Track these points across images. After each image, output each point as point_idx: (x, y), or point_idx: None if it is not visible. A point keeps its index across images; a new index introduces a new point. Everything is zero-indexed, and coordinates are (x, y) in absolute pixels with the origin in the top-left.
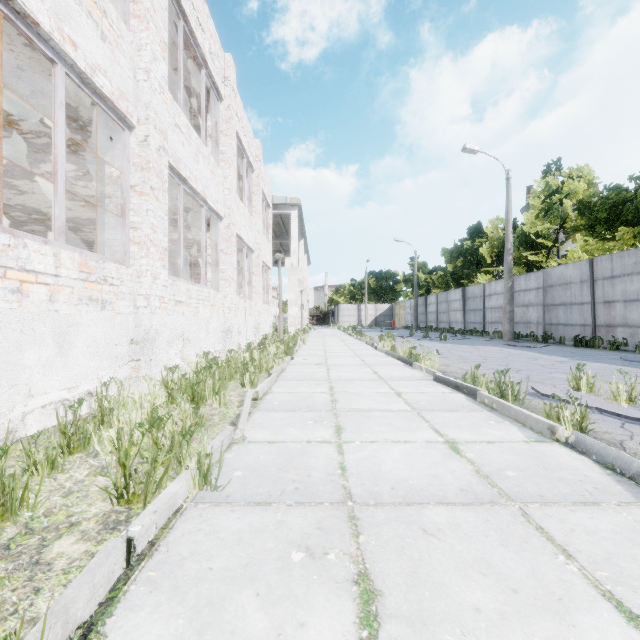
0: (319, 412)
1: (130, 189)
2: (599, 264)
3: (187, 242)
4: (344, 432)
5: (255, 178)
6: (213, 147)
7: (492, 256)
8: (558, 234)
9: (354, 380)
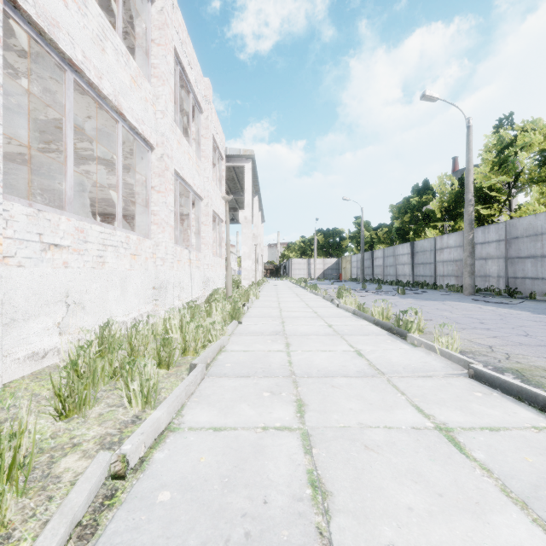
0: None
1: None
2: None
3: (129, 188)
4: None
5: (204, 120)
6: (142, 59)
7: (441, 211)
8: (513, 187)
9: (335, 376)
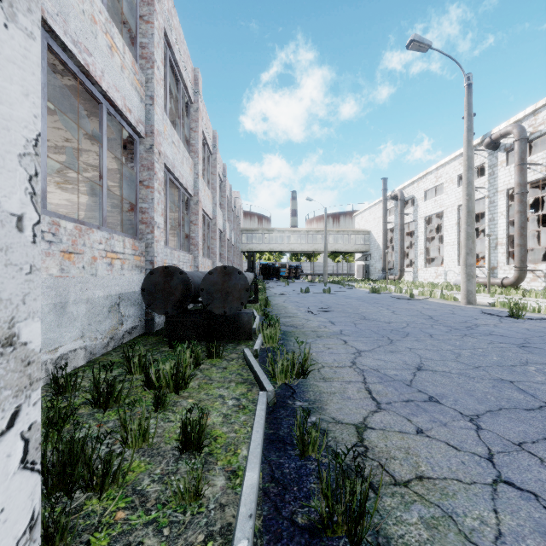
0: None
1: None
2: None
3: None
4: None
5: None
6: None
7: None
8: None
9: None
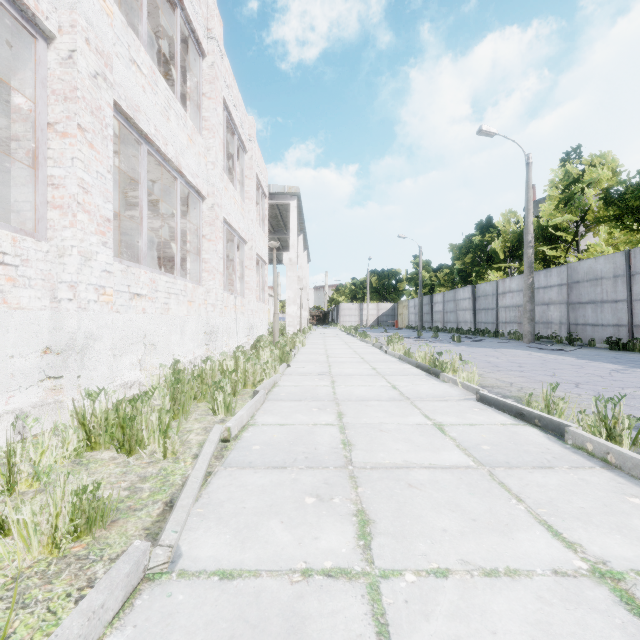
0: (325, 471)
1: (48, 128)
2: (638, 256)
3: (171, 232)
4: (376, 535)
5: (248, 160)
6: (194, 112)
7: (504, 251)
8: (579, 226)
9: (369, 400)
